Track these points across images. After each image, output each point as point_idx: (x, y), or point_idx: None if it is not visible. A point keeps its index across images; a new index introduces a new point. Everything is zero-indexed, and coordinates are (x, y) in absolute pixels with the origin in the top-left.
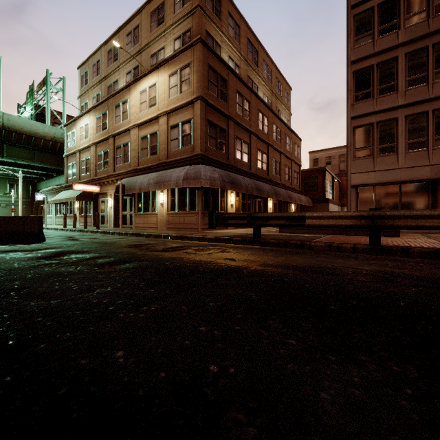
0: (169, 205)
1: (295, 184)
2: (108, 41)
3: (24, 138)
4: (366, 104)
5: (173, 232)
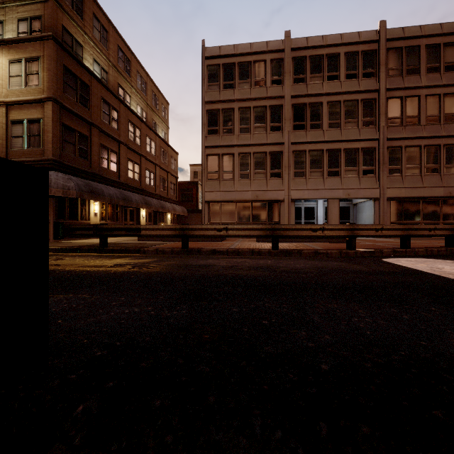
0: None
1: (172, 195)
2: None
3: None
4: (215, 138)
5: None
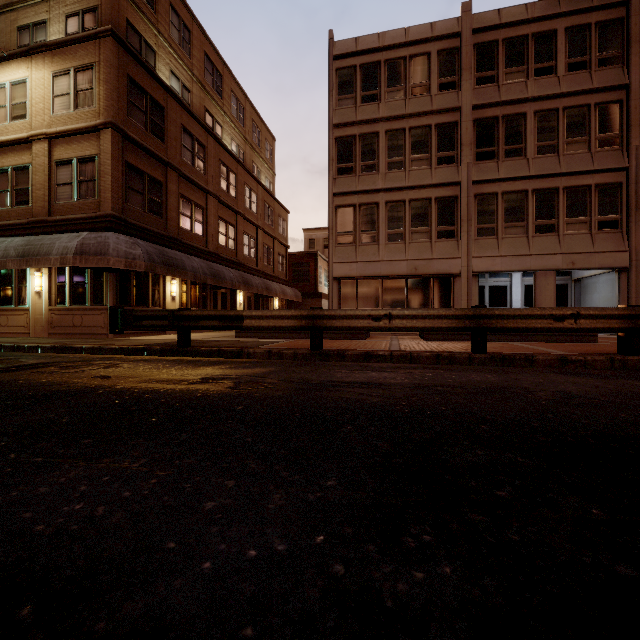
0: (53, 294)
1: (280, 271)
2: None
3: None
4: (348, 180)
5: (54, 341)
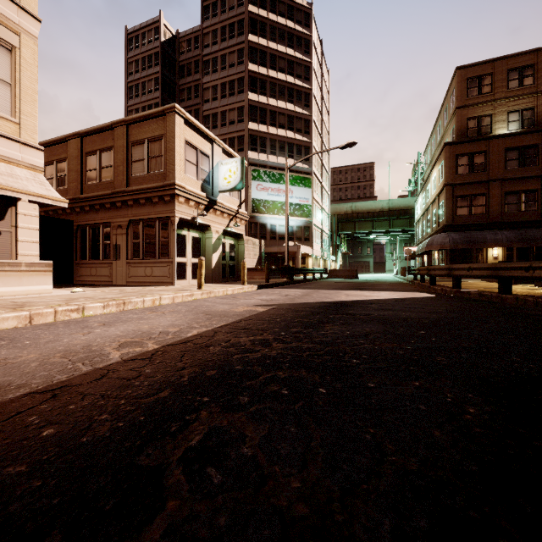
0: (439, 260)
1: None
2: (432, 134)
3: (401, 212)
4: None
5: None
